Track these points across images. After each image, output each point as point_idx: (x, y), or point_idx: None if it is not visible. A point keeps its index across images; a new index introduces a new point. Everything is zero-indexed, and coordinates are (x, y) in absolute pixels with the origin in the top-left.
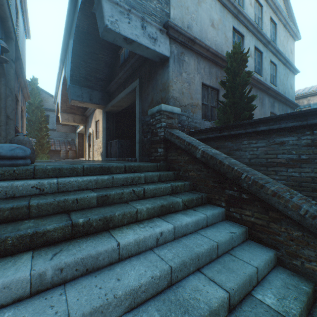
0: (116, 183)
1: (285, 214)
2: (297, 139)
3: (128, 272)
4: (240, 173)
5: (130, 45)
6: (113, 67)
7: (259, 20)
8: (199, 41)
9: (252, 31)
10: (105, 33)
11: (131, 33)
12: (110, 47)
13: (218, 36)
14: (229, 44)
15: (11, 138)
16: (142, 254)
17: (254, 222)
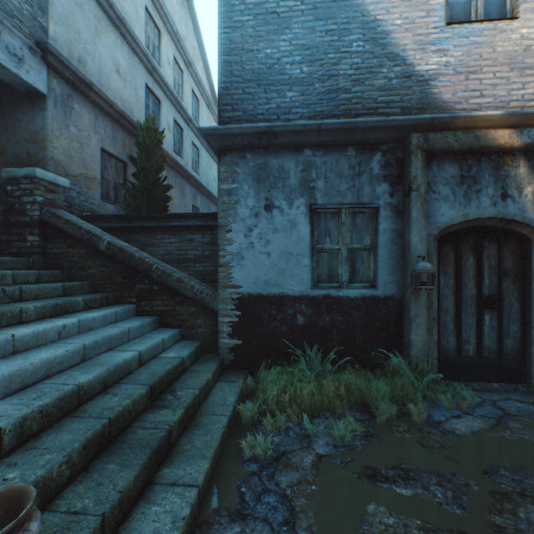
0: None
1: (187, 296)
2: (203, 238)
3: (36, 355)
4: (152, 265)
5: None
6: None
7: (180, 88)
8: (99, 91)
9: (172, 100)
10: None
11: None
12: None
13: (127, 90)
14: (141, 106)
15: None
16: (44, 346)
17: (164, 310)
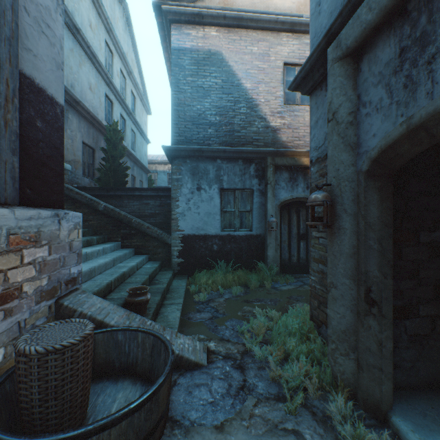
0: None
1: (152, 236)
2: (155, 202)
3: (98, 261)
4: (132, 219)
5: None
6: None
7: (124, 90)
8: (84, 105)
9: (120, 101)
10: None
11: None
12: None
13: (95, 99)
14: (103, 109)
15: None
16: (95, 259)
17: (138, 245)
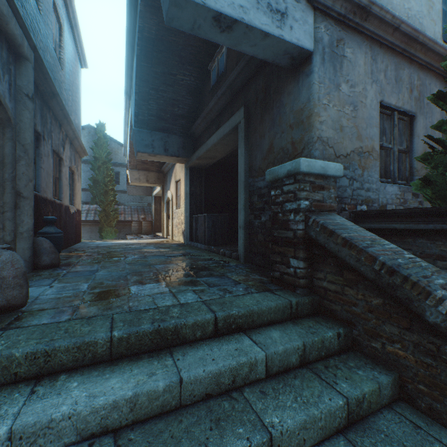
0: (190, 395)
1: None
2: None
3: None
4: None
5: (227, 33)
6: (200, 94)
7: None
8: (380, 9)
9: None
10: (174, 10)
11: (229, 3)
12: (195, 60)
13: None
14: (435, 15)
15: (25, 230)
16: None
17: None
